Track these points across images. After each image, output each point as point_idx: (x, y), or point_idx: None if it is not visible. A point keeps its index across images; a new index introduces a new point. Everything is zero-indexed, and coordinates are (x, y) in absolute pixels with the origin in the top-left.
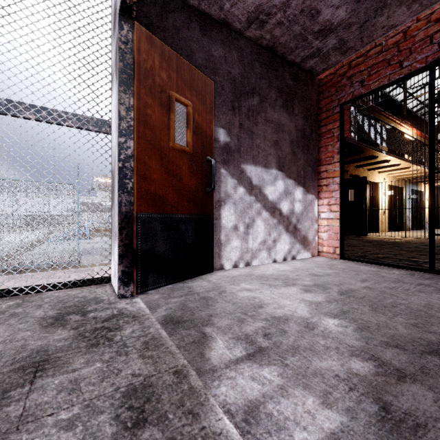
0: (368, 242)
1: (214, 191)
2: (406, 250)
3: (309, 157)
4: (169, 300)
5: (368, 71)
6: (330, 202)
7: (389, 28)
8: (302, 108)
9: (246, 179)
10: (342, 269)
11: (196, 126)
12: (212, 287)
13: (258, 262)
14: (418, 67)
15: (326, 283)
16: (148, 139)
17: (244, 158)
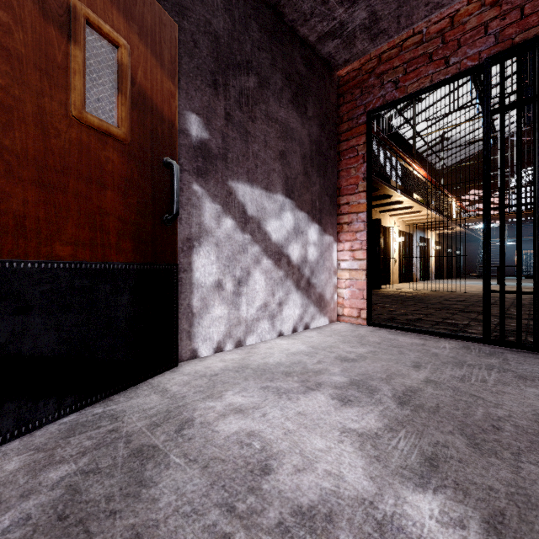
0: (386, 297)
1: (180, 222)
2: (433, 308)
3: (327, 182)
4: (42, 475)
5: (403, 68)
6: (353, 247)
7: (434, 8)
8: (318, 112)
9: (237, 205)
10: (377, 343)
11: (141, 94)
12: (166, 409)
13: (256, 338)
14: (469, 66)
15: (368, 377)
16: (0, 81)
17: (233, 171)
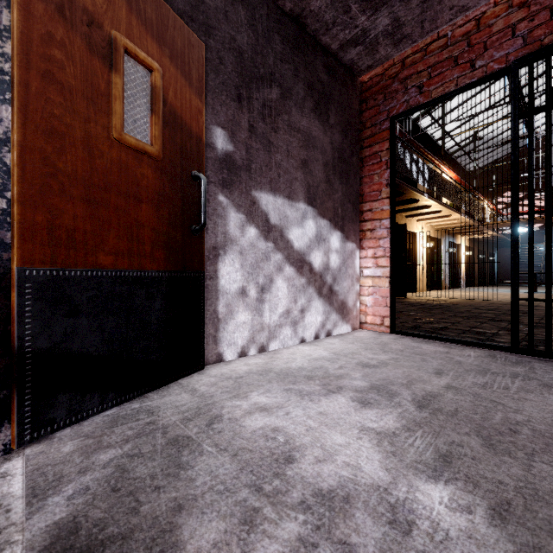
0: (412, 305)
1: (207, 231)
2: (461, 316)
3: (349, 189)
4: (94, 456)
5: (428, 73)
6: (376, 254)
7: (459, 11)
8: (340, 119)
9: (260, 214)
10: (400, 351)
11: (172, 113)
12: (196, 406)
13: (279, 344)
14: (496, 69)
15: (389, 382)
16: (56, 111)
17: (257, 181)
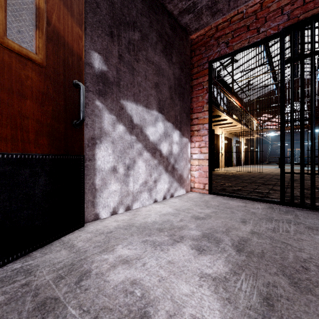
0: (218, 176)
1: (87, 126)
2: (246, 182)
3: (184, 104)
4: None
5: (231, 34)
6: (200, 145)
7: None
8: (179, 59)
9: (126, 116)
10: (217, 206)
11: (55, 32)
12: (70, 262)
13: (140, 204)
14: (272, 33)
15: (214, 231)
16: None
17: (124, 93)
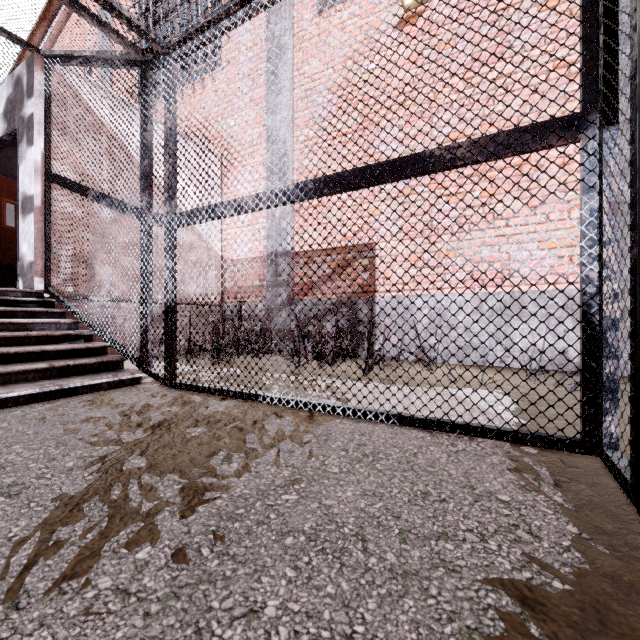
0: None
1: None
2: None
3: None
4: None
5: None
6: None
7: None
8: None
9: None
10: None
11: None
12: None
13: None
14: None
15: None
16: None
17: None
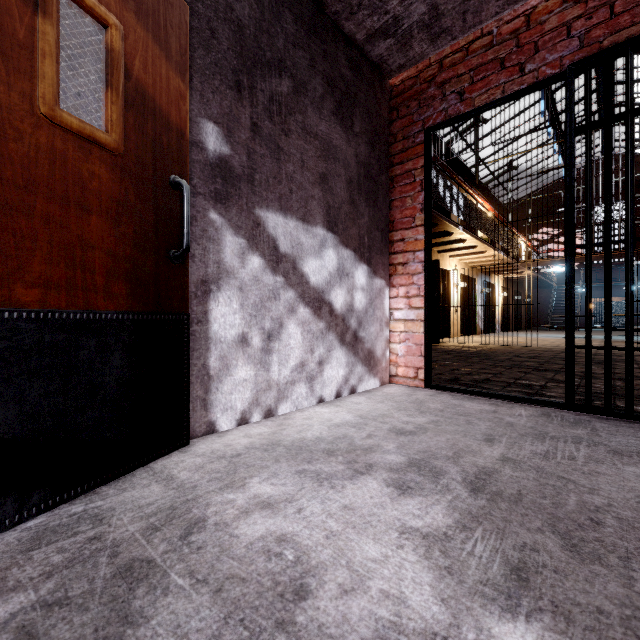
0: (446, 353)
1: (193, 259)
2: (502, 365)
3: (377, 213)
4: None
5: (470, 76)
6: (409, 292)
7: (506, 3)
8: (367, 127)
9: (266, 239)
10: (440, 411)
11: (139, 91)
12: (169, 505)
13: (291, 406)
14: (548, 74)
15: (431, 455)
16: None
17: (262, 196)
